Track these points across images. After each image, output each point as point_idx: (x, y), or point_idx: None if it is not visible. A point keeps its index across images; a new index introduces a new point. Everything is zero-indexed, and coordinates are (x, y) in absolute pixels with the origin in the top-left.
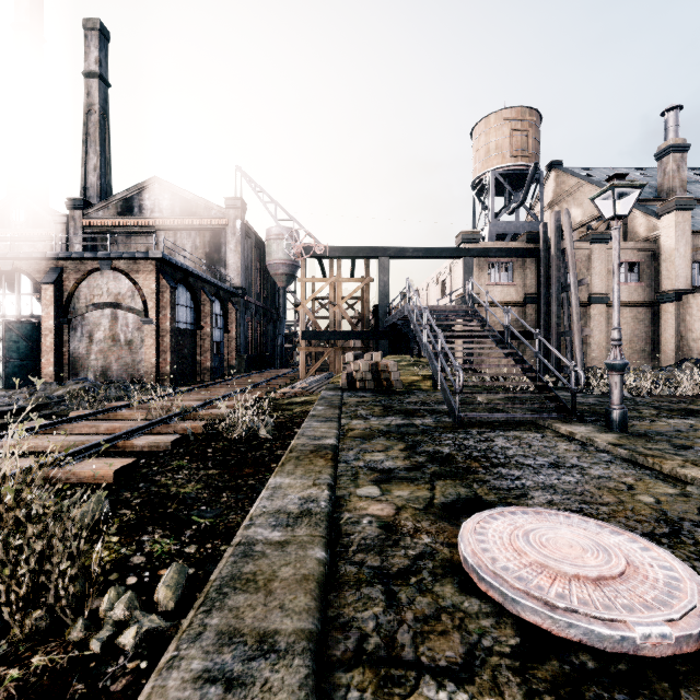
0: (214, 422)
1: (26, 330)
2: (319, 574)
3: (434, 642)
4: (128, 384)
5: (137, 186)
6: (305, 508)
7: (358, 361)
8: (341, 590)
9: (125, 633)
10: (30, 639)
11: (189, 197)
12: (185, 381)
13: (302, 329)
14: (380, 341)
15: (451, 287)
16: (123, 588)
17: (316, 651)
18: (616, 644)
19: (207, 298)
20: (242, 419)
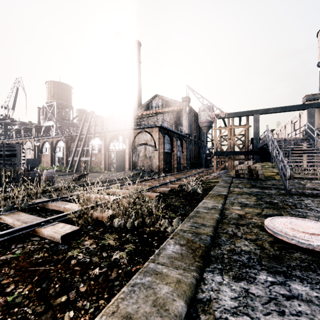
0: (181, 186)
1: (121, 153)
2: (217, 219)
3: (247, 235)
4: (150, 172)
5: (150, 99)
6: (213, 207)
7: (241, 165)
8: (223, 224)
9: (168, 228)
10: (149, 224)
11: (168, 100)
12: (167, 171)
13: (214, 151)
14: (254, 156)
15: (300, 125)
16: (165, 220)
17: (215, 228)
18: (307, 245)
19: (175, 139)
20: (190, 186)
